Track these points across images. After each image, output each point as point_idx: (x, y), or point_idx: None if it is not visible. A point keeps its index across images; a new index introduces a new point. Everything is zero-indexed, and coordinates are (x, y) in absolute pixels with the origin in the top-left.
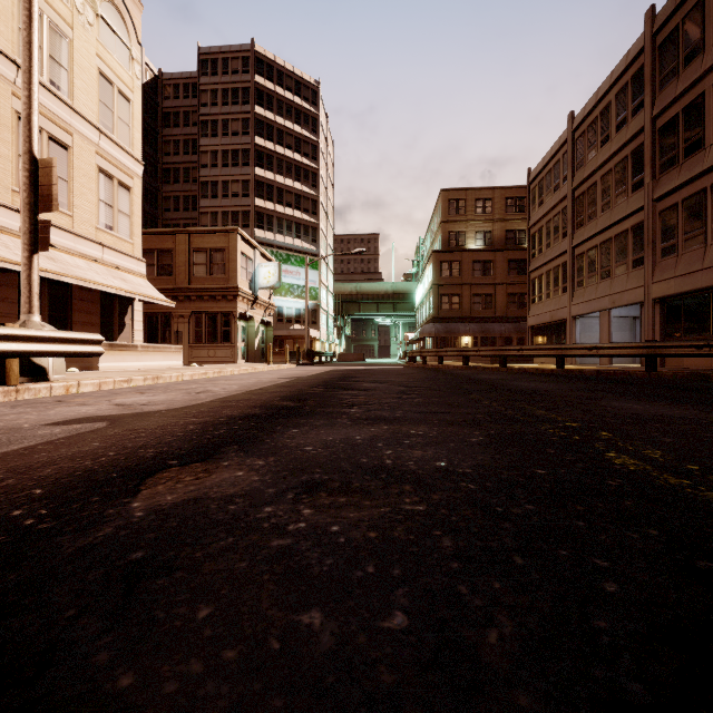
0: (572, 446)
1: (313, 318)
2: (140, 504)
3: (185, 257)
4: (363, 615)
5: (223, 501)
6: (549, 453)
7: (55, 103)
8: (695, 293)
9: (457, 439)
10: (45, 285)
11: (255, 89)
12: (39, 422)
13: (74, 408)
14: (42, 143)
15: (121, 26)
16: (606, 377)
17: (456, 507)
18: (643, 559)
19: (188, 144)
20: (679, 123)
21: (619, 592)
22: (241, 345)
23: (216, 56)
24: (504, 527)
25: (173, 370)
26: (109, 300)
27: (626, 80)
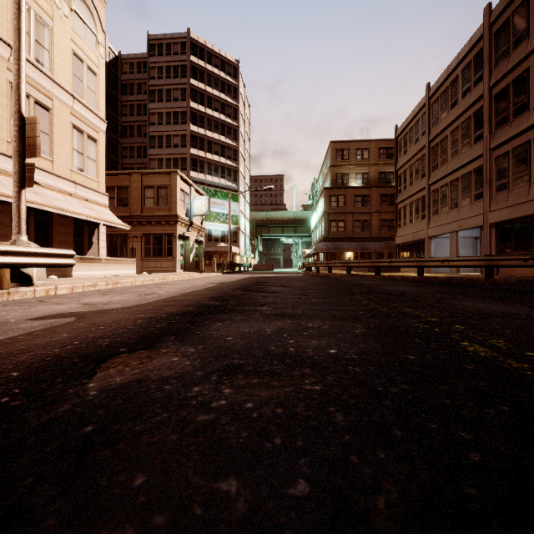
0: (434, 336)
1: (234, 238)
2: (95, 384)
3: (138, 192)
4: (272, 483)
5: (160, 382)
6: (417, 343)
7: (39, 75)
8: (522, 219)
9: (344, 331)
10: (32, 213)
11: (191, 66)
12: (23, 318)
13: (50, 306)
14: (30, 106)
15: (90, 18)
16: (455, 282)
17: (345, 387)
18: (499, 432)
19: (141, 107)
20: (509, 91)
21: (483, 461)
22: (180, 259)
23: (161, 41)
24: (385, 404)
25: (128, 277)
26: (81, 224)
27: (470, 59)
